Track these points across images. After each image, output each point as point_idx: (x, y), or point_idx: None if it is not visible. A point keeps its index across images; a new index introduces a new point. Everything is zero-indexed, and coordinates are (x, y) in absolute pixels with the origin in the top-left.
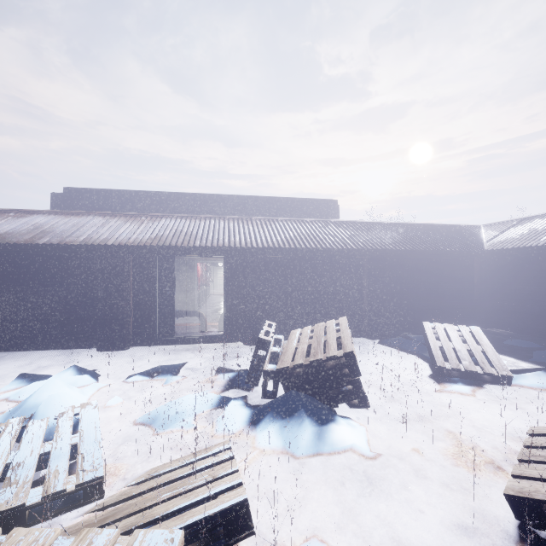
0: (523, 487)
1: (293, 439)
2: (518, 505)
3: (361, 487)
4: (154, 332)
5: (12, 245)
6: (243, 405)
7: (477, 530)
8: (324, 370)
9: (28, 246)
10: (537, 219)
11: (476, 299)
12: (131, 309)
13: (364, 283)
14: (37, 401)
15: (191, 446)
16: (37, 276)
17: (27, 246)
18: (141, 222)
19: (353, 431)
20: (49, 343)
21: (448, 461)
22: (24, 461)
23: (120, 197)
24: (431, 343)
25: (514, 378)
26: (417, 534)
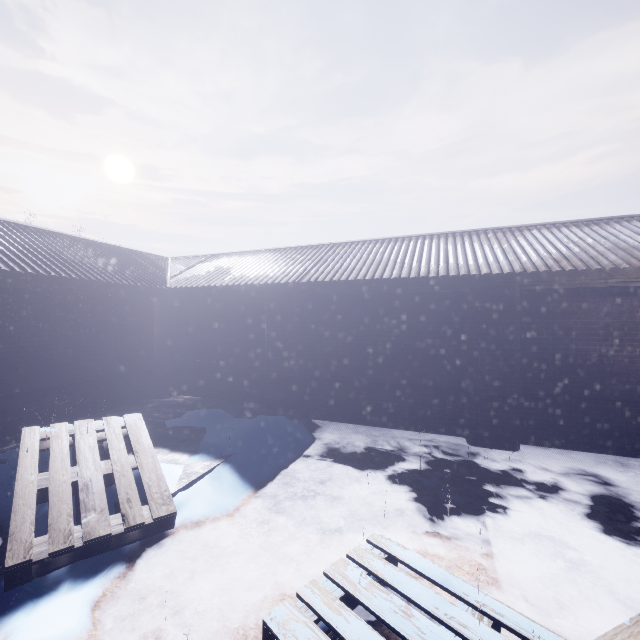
0: None
1: None
2: None
3: None
4: None
5: None
6: None
7: None
8: None
9: None
10: (223, 257)
11: (157, 357)
12: None
13: None
14: None
15: None
16: None
17: None
18: None
19: None
20: None
21: None
22: None
23: None
24: (19, 488)
25: (182, 505)
26: None
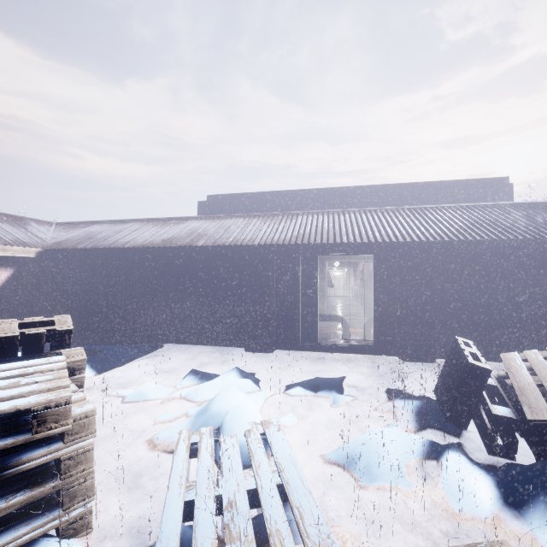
0: None
1: None
2: None
3: None
4: (297, 336)
5: (177, 248)
6: (471, 464)
7: None
8: None
9: (189, 249)
10: None
11: None
12: (275, 310)
13: None
14: (220, 409)
15: (424, 523)
16: (194, 276)
17: (188, 248)
18: (279, 221)
19: None
20: (204, 339)
21: None
22: (234, 499)
23: (253, 199)
24: None
25: None
26: None
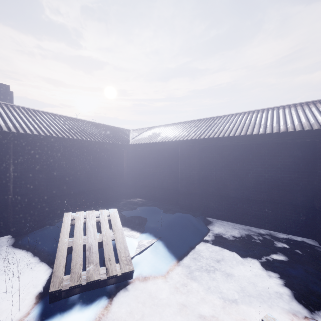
0: None
1: None
2: None
3: None
4: None
5: None
6: None
7: None
8: None
9: None
10: (156, 128)
11: (125, 178)
12: None
13: (10, 172)
14: None
15: None
16: None
17: None
18: None
19: None
20: None
21: None
22: None
23: None
24: (59, 245)
25: (136, 264)
26: None
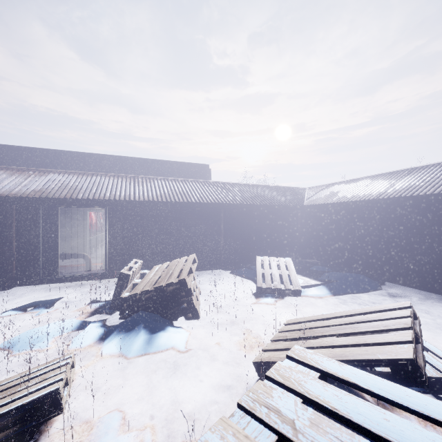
0: (263, 356)
1: (128, 346)
2: (259, 367)
3: (171, 373)
4: (38, 273)
5: None
6: (99, 326)
7: (235, 387)
8: (165, 294)
9: None
10: (335, 185)
11: (299, 239)
12: (14, 253)
13: (221, 229)
14: None
15: (42, 361)
16: None
17: None
18: (27, 176)
19: (177, 335)
20: None
21: (236, 347)
22: None
23: (11, 152)
24: (257, 271)
25: (304, 291)
26: (196, 396)
